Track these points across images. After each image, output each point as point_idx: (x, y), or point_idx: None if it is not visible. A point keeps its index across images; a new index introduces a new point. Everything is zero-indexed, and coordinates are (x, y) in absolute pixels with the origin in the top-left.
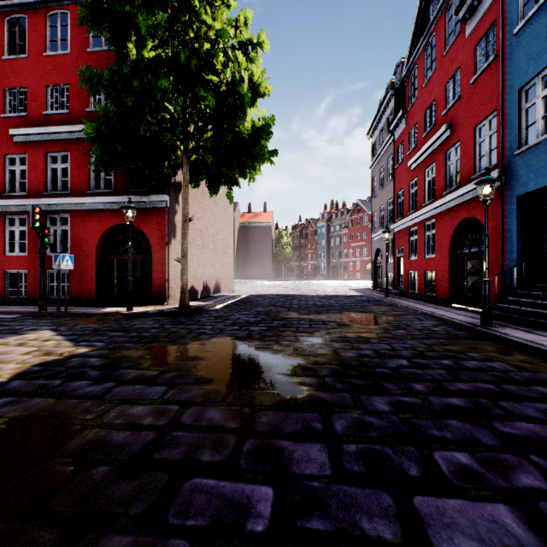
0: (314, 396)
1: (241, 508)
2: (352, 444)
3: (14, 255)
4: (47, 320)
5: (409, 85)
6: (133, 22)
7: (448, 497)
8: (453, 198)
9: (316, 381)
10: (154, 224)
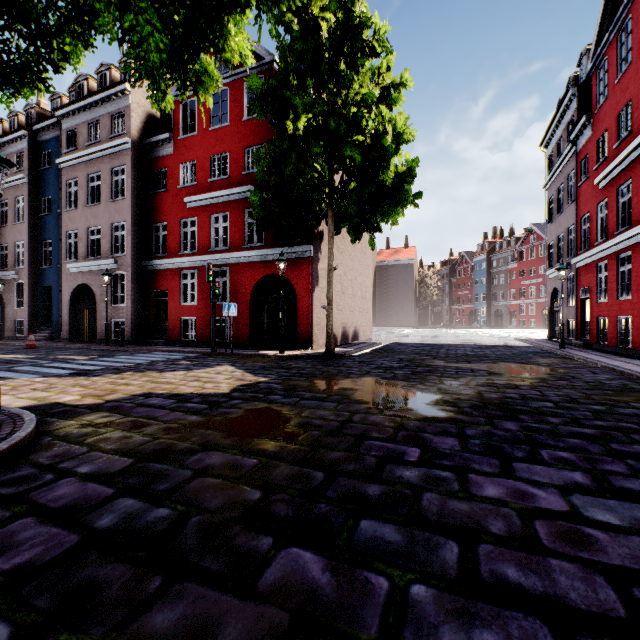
0: (452, 417)
1: (400, 453)
2: (477, 440)
3: (187, 304)
4: (221, 358)
5: (597, 81)
6: (291, 103)
7: (539, 466)
8: None
9: (456, 409)
10: (299, 273)
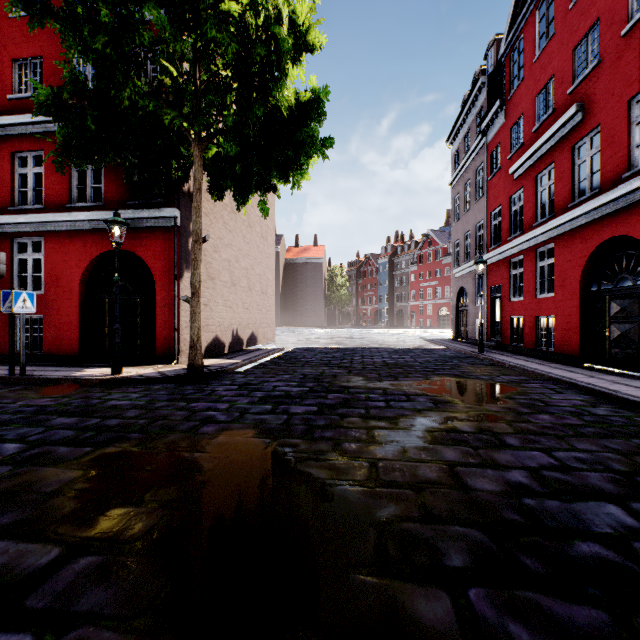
0: None
1: None
2: None
3: None
4: None
5: (511, 64)
6: None
7: None
8: (589, 210)
9: (450, 608)
10: (159, 250)
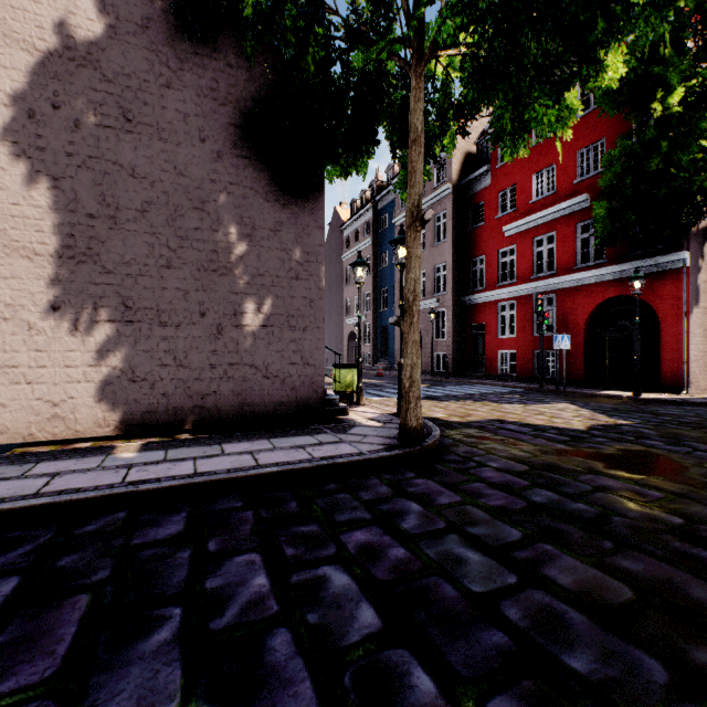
0: None
1: None
2: None
3: (505, 337)
4: (552, 395)
5: None
6: (658, 78)
7: None
8: None
9: None
10: (662, 291)
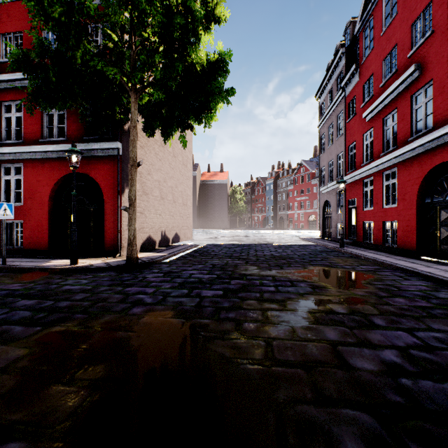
0: None
1: None
2: None
3: None
4: None
5: (363, 38)
6: None
7: None
8: (424, 142)
9: None
10: (106, 172)
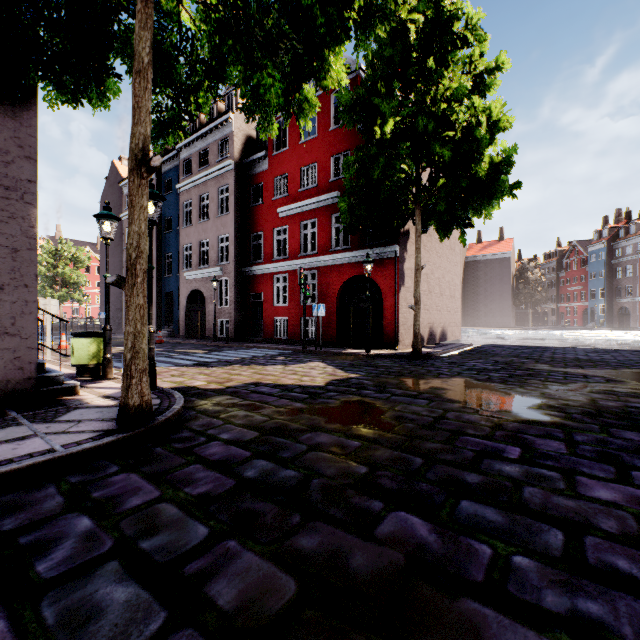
0: (558, 422)
1: (498, 450)
2: (588, 447)
3: (279, 305)
4: (311, 355)
5: None
6: (378, 109)
7: None
8: None
9: (562, 415)
10: (384, 273)
